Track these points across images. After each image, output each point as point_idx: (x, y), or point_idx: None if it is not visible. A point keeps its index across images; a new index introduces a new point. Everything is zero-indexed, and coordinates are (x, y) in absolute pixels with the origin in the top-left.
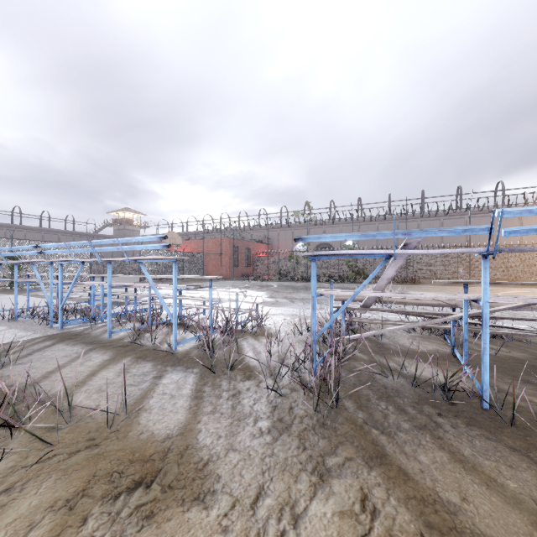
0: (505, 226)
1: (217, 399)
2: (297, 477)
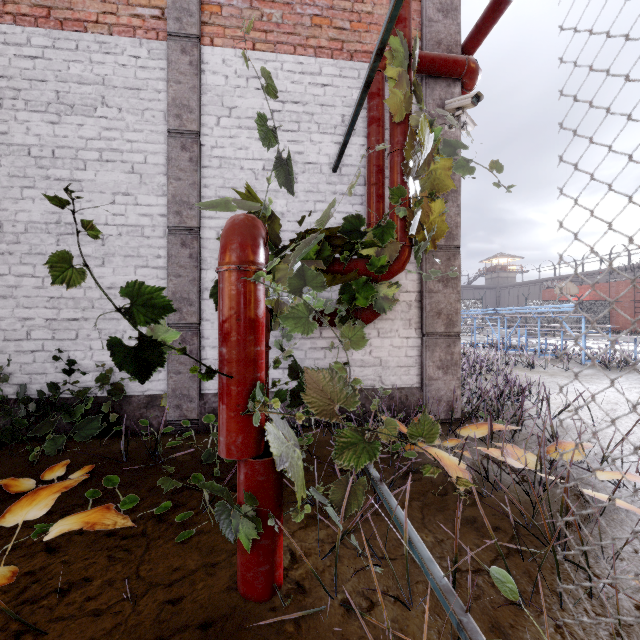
0: None
1: (609, 374)
2: (636, 383)
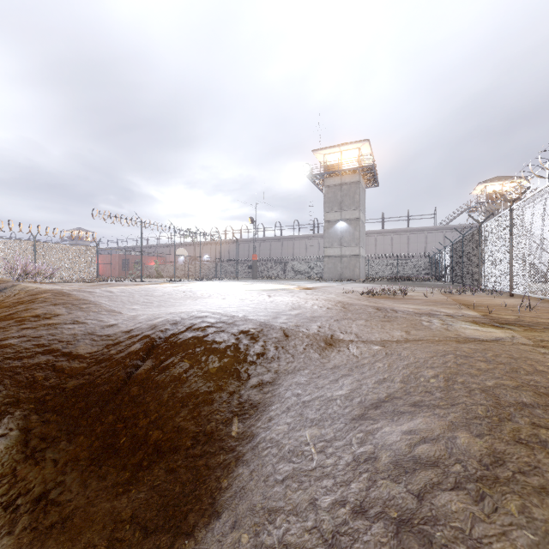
0: (276, 248)
1: None
2: None
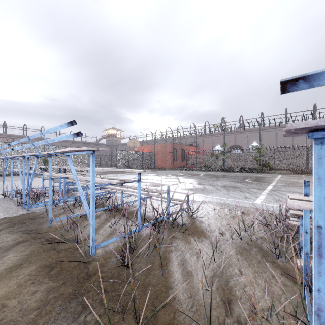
0: None
1: None
2: None
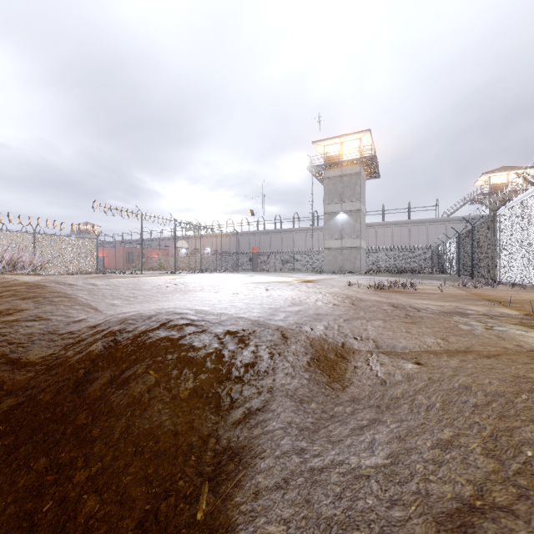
0: (276, 240)
1: None
2: None
